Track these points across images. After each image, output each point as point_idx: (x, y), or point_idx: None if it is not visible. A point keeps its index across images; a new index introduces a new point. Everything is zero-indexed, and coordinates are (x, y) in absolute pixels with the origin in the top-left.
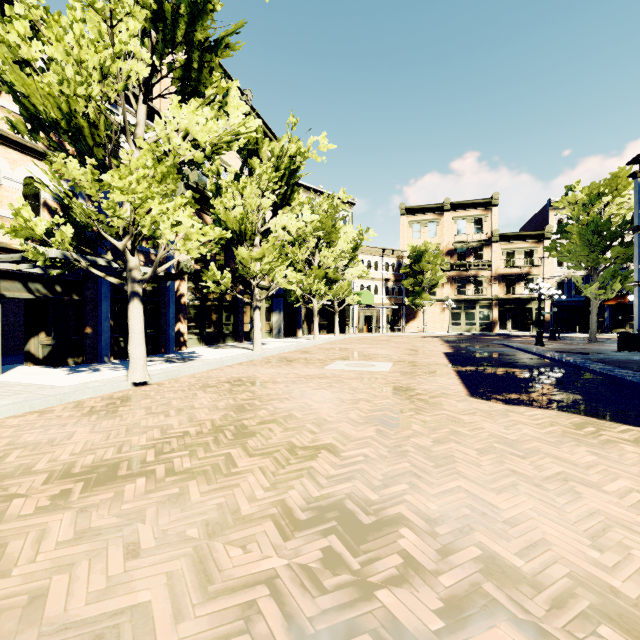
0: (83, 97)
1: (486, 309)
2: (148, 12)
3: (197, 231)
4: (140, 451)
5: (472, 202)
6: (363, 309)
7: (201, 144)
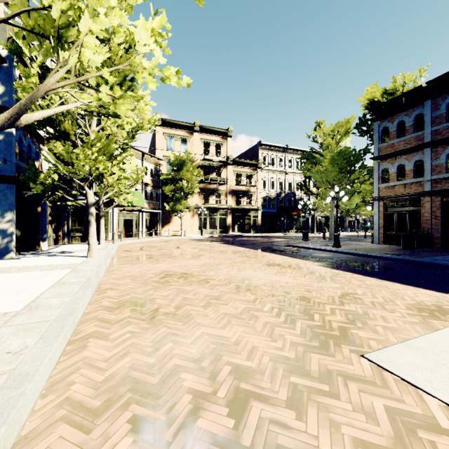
0: None
1: (224, 216)
2: None
3: None
4: None
5: (215, 129)
6: (123, 212)
7: None
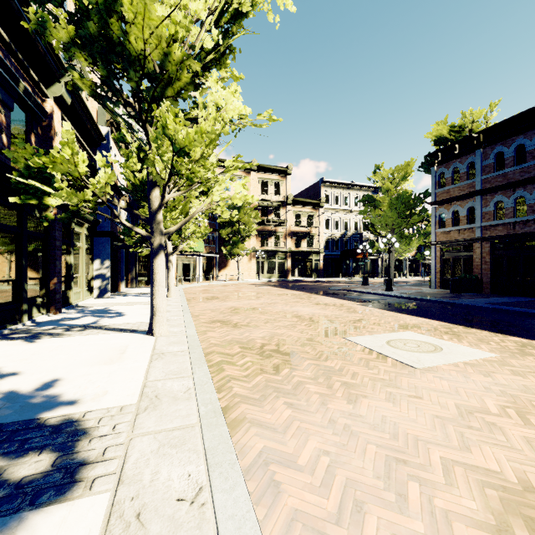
0: None
1: (282, 259)
2: None
3: None
4: None
5: (273, 168)
6: (181, 257)
7: None
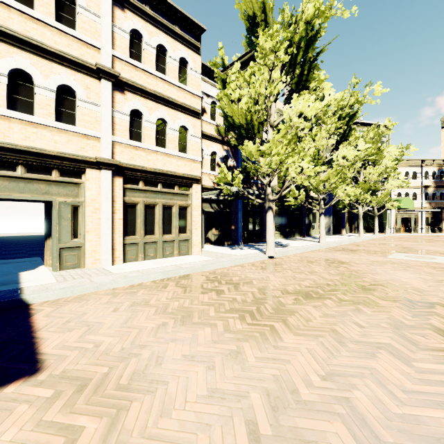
0: (259, 111)
1: None
2: (283, 53)
3: (310, 170)
4: (312, 288)
5: None
6: (400, 213)
7: (308, 118)
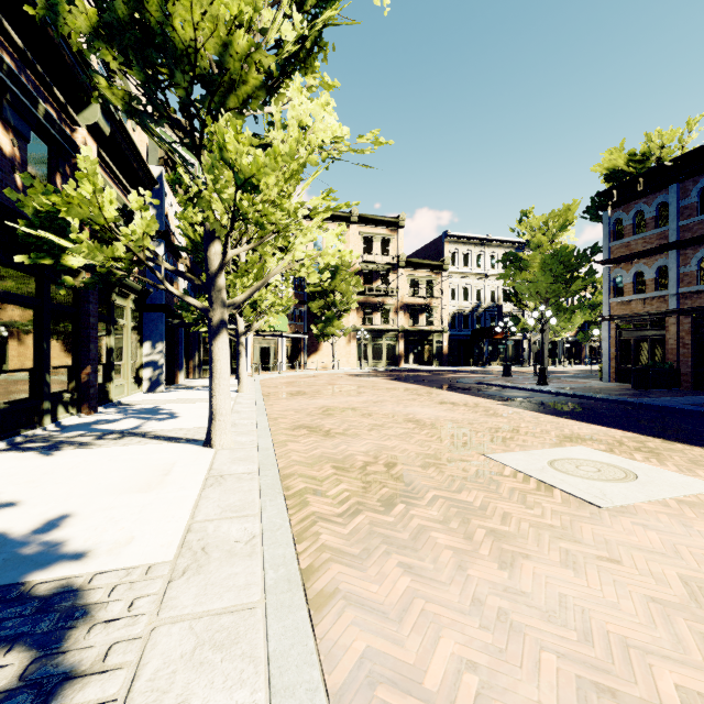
0: None
1: (392, 341)
2: None
3: None
4: None
5: (380, 218)
6: (258, 338)
7: None
